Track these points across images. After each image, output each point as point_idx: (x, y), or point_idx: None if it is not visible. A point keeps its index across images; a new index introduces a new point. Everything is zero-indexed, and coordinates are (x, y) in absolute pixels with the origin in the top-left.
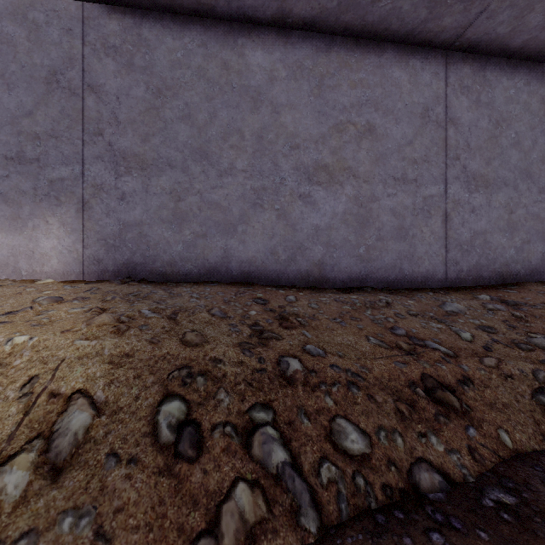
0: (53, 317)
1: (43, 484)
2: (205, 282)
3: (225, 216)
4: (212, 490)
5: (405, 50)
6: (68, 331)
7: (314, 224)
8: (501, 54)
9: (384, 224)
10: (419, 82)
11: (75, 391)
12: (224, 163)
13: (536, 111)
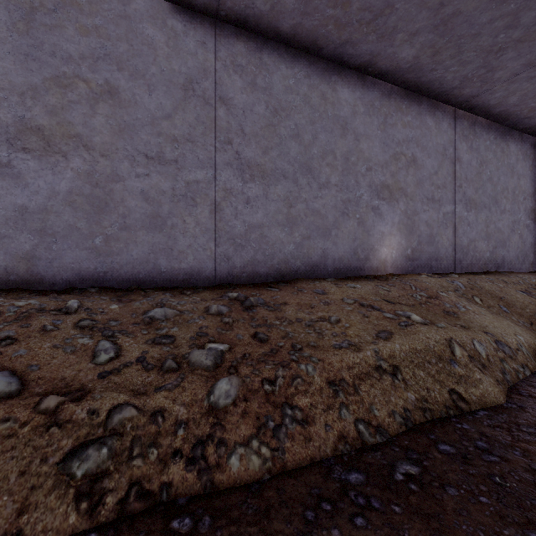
0: None
1: None
2: None
3: None
4: None
5: (162, 6)
6: None
7: (19, 204)
8: (278, 39)
9: (132, 210)
10: (181, 47)
11: None
12: None
13: (316, 105)
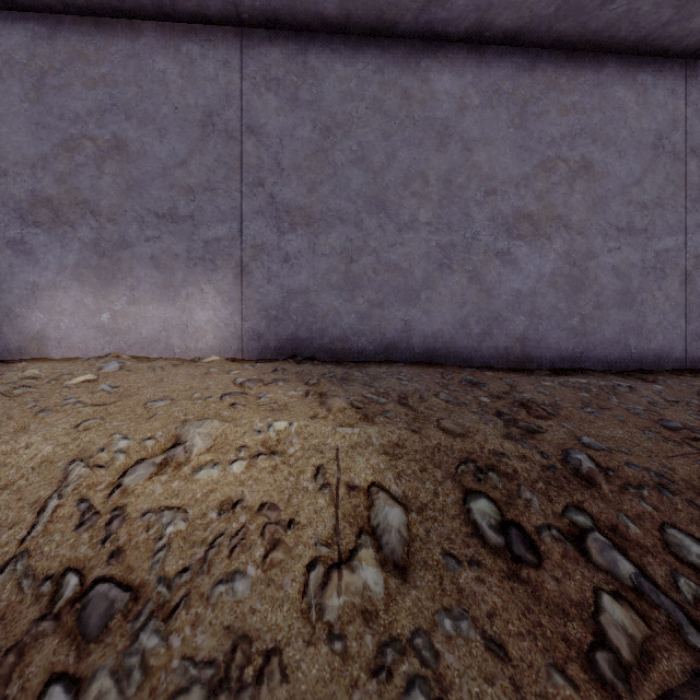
0: (278, 401)
1: (397, 582)
2: (384, 361)
3: (405, 280)
4: (576, 599)
5: (632, 62)
6: (316, 417)
7: (515, 288)
8: None
9: (604, 287)
10: (650, 102)
11: (370, 484)
12: (404, 214)
13: None
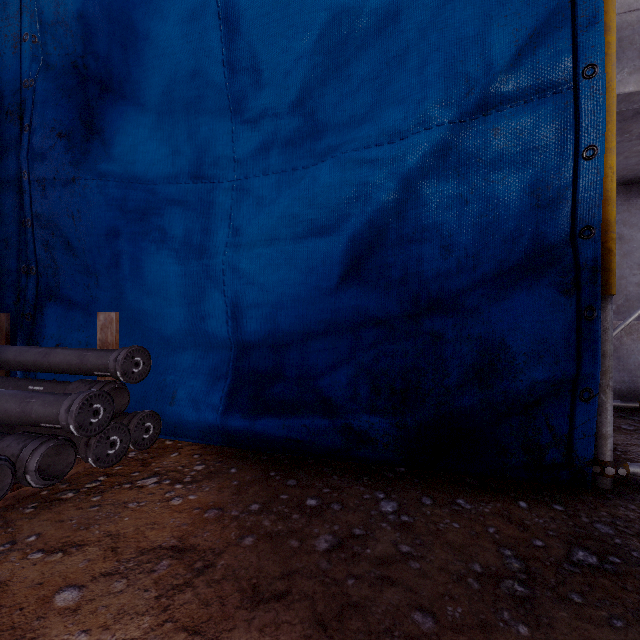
0: None
1: None
2: None
3: None
4: None
5: None
6: None
7: None
8: None
9: (630, 292)
10: None
11: None
12: None
13: None
